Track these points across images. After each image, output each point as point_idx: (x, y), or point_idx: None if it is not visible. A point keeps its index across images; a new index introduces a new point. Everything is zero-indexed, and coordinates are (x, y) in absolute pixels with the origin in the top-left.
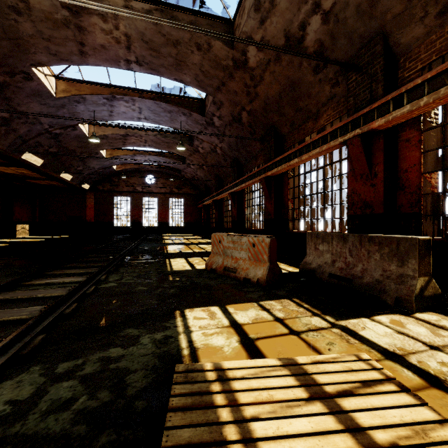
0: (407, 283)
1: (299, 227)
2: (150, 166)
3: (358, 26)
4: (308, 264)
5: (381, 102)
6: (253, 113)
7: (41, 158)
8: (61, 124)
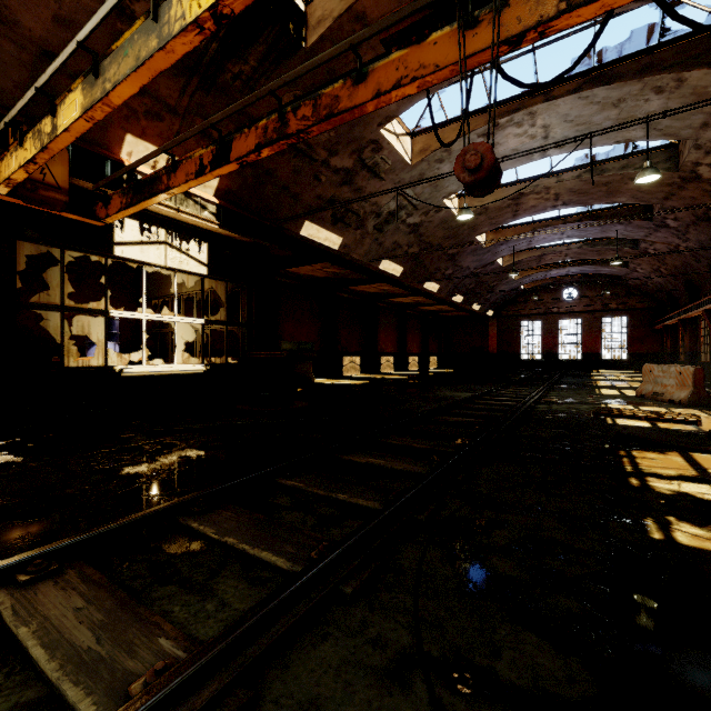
0: None
1: None
2: (570, 277)
3: None
4: None
5: None
6: None
7: (462, 296)
8: (482, 265)
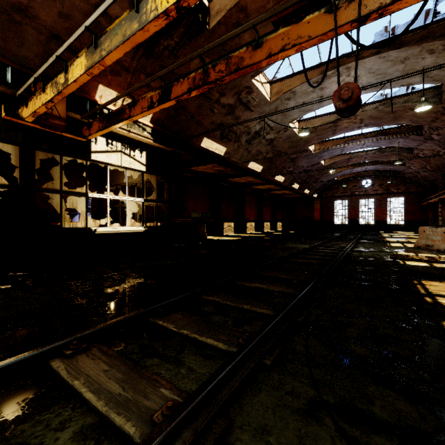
0: None
1: None
2: (367, 172)
3: None
4: None
5: None
6: None
7: (298, 184)
8: (312, 164)
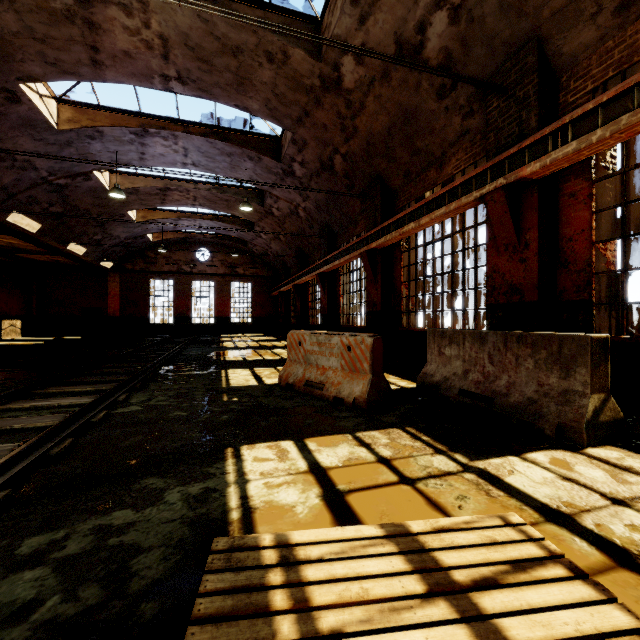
0: (574, 402)
1: (416, 323)
2: (203, 235)
3: (501, 28)
4: (429, 377)
5: (535, 138)
6: (351, 157)
7: (38, 221)
8: (67, 171)
